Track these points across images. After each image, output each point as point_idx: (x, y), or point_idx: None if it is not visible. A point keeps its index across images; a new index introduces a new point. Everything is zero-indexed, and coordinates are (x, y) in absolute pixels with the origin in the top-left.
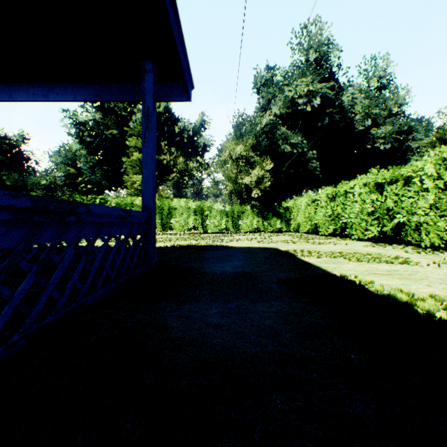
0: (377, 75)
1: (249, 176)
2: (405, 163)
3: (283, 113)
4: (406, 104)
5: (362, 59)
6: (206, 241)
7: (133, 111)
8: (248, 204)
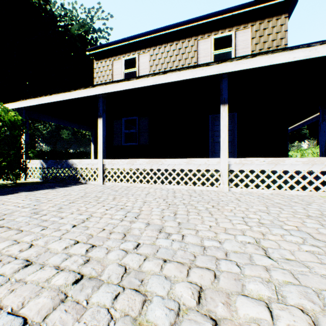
0: None
1: None
2: None
3: None
4: None
5: None
6: None
7: None
8: None
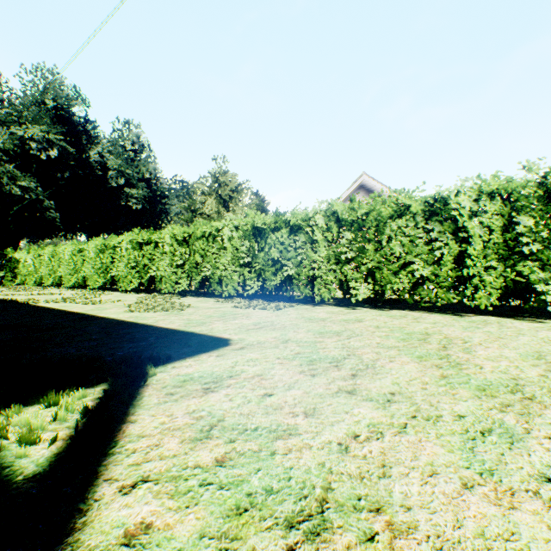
0: (132, 140)
1: None
2: (162, 222)
3: (10, 149)
4: (156, 174)
5: (117, 118)
6: None
7: None
8: None
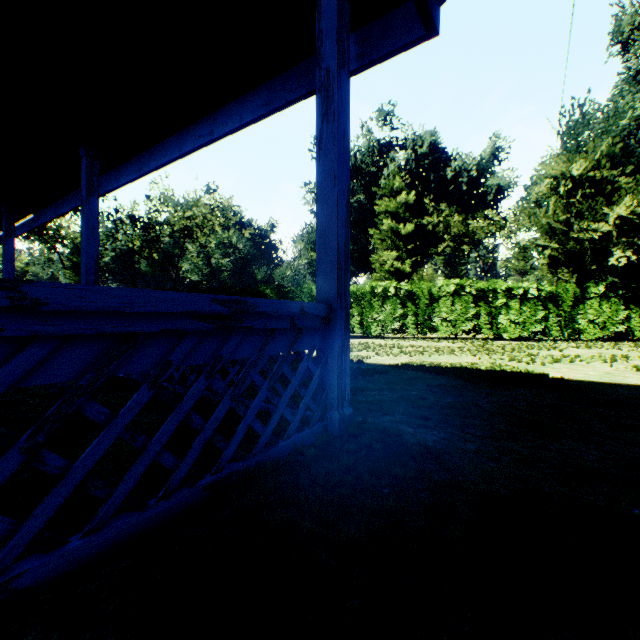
0: None
1: (602, 221)
2: None
3: None
4: None
5: None
6: (493, 358)
7: (385, 163)
8: (598, 281)
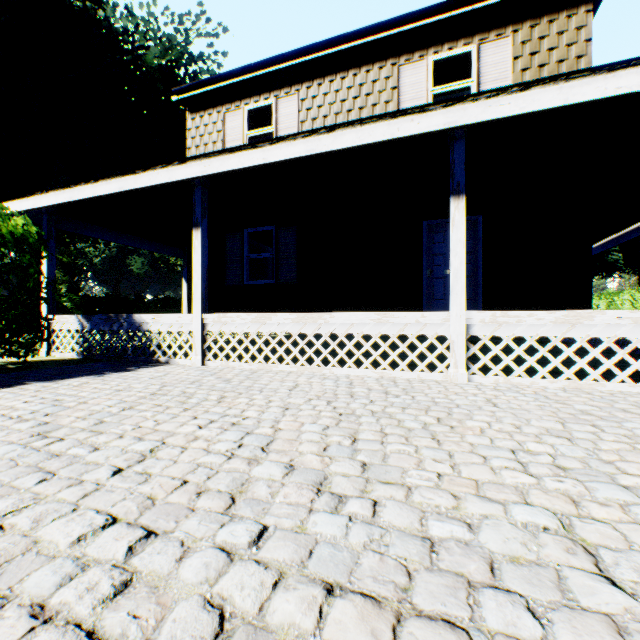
0: None
1: None
2: None
3: None
4: None
5: None
6: None
7: None
8: None
